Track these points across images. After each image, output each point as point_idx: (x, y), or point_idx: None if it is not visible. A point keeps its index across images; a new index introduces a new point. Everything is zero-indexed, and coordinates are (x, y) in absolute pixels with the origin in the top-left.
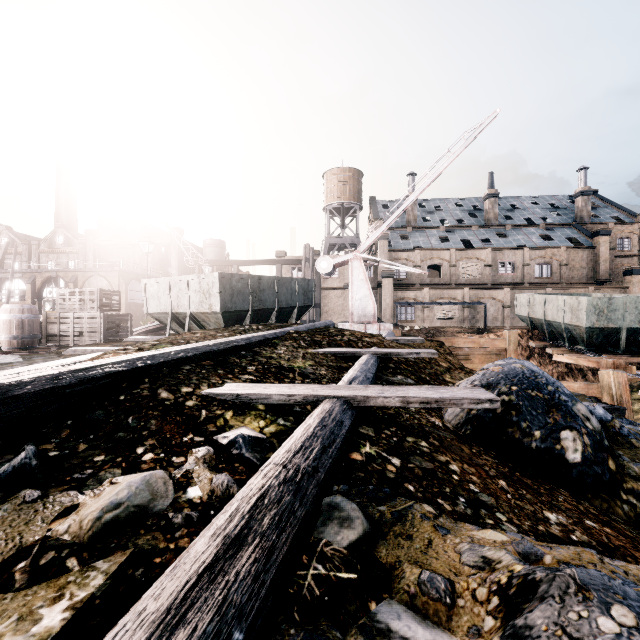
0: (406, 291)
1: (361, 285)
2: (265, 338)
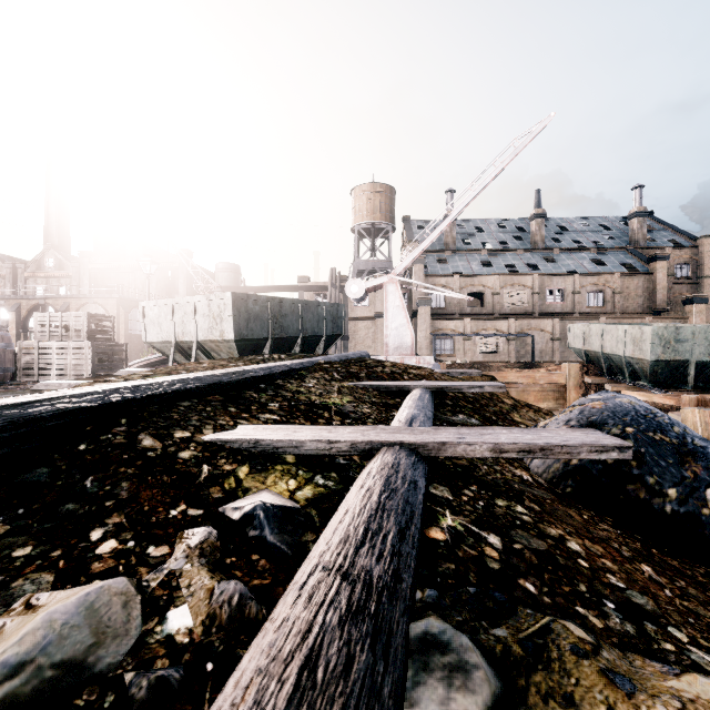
0: (445, 321)
1: (397, 312)
2: (290, 368)
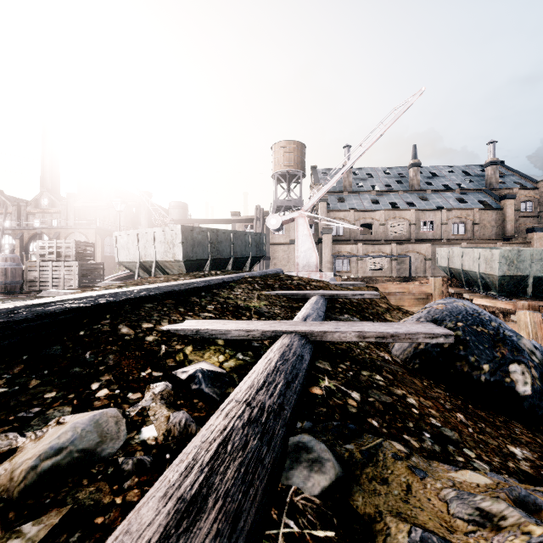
0: (343, 246)
1: (305, 239)
2: (223, 281)
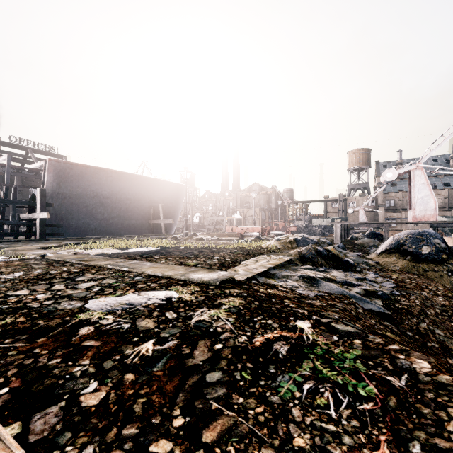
0: (391, 213)
1: (362, 216)
2: None
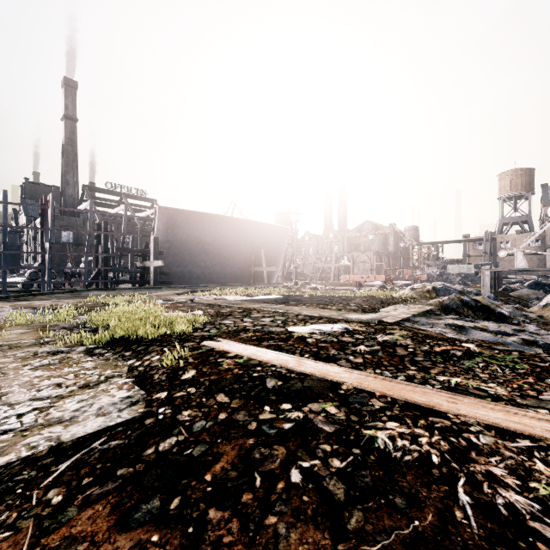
0: None
1: (521, 261)
2: None
